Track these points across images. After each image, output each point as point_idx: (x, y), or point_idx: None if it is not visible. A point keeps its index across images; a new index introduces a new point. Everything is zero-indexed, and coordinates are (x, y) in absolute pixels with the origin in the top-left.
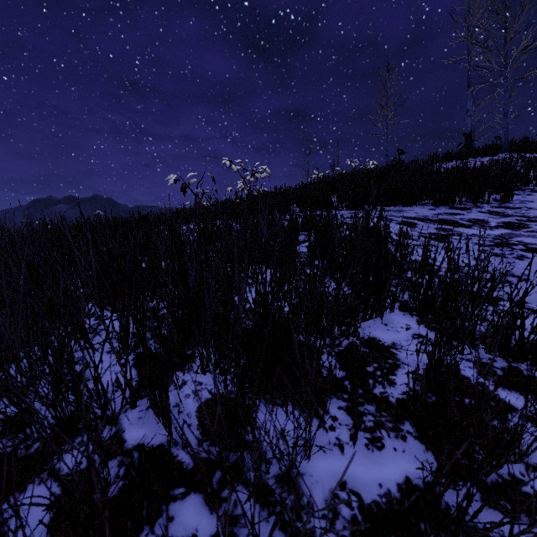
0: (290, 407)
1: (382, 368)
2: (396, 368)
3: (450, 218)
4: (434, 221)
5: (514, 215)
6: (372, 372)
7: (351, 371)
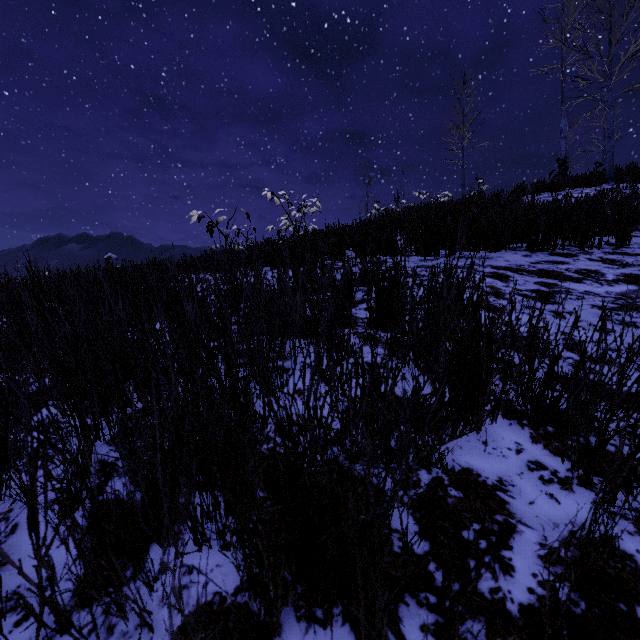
0: (338, 626)
1: (487, 534)
2: (510, 534)
3: (553, 268)
4: (532, 273)
5: (636, 264)
6: (472, 543)
7: (445, 576)
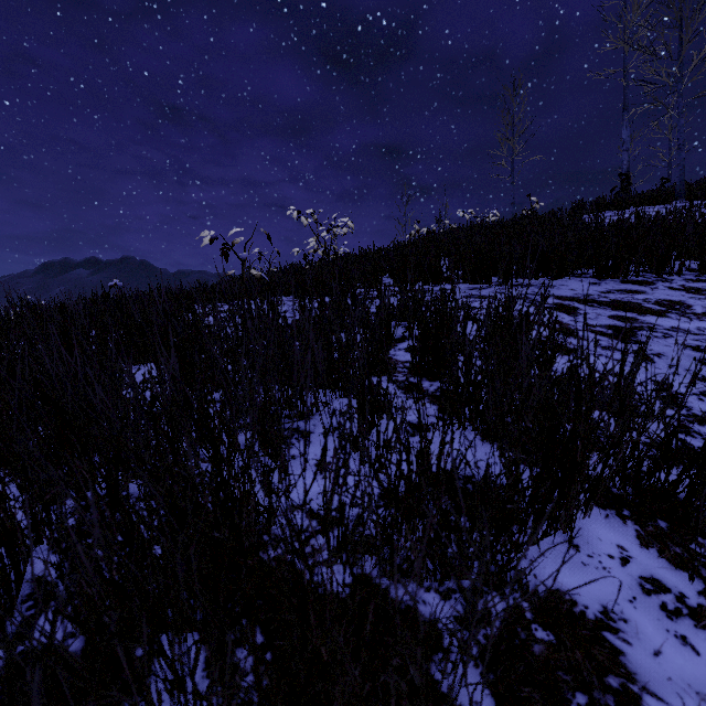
0: None
1: None
2: None
3: (628, 299)
4: (604, 305)
5: None
6: None
7: None
